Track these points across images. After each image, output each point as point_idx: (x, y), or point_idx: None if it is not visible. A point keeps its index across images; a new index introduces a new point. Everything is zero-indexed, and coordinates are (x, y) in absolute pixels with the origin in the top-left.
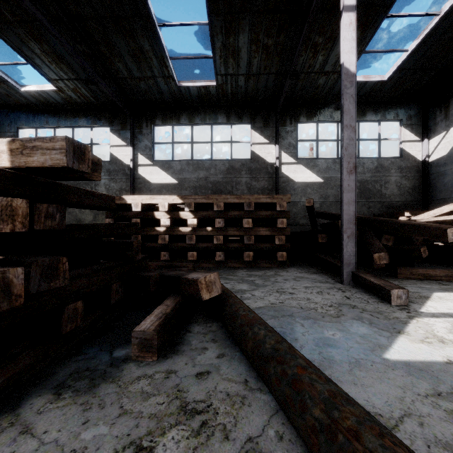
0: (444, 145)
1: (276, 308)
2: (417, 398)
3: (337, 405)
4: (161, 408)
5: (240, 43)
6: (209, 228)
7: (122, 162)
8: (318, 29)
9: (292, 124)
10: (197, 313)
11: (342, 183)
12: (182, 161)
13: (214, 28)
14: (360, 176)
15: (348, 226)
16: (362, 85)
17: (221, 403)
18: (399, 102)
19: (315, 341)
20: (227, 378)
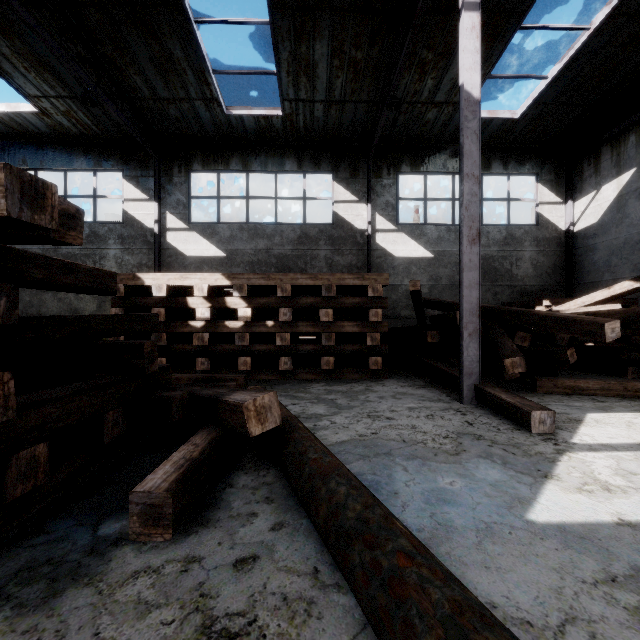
0: (594, 209)
1: (366, 442)
2: (582, 589)
3: (466, 630)
4: (168, 633)
5: (316, 55)
6: (270, 323)
7: (141, 224)
8: (426, 40)
9: (391, 175)
10: (246, 454)
11: (462, 258)
12: (233, 224)
13: (279, 30)
14: (484, 250)
15: (470, 320)
16: (486, 124)
17: (272, 615)
18: (535, 149)
19: (424, 495)
20: (285, 567)
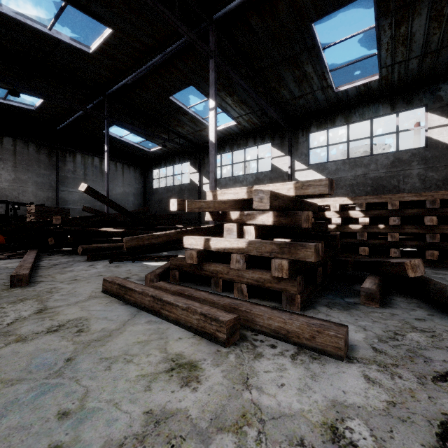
0: None
1: None
2: None
3: None
4: (398, 325)
5: (414, 28)
6: (381, 226)
7: (281, 170)
8: None
9: None
10: (393, 291)
11: None
12: (338, 161)
13: (382, 28)
14: None
15: None
16: None
17: (442, 332)
18: None
19: None
20: (442, 324)
